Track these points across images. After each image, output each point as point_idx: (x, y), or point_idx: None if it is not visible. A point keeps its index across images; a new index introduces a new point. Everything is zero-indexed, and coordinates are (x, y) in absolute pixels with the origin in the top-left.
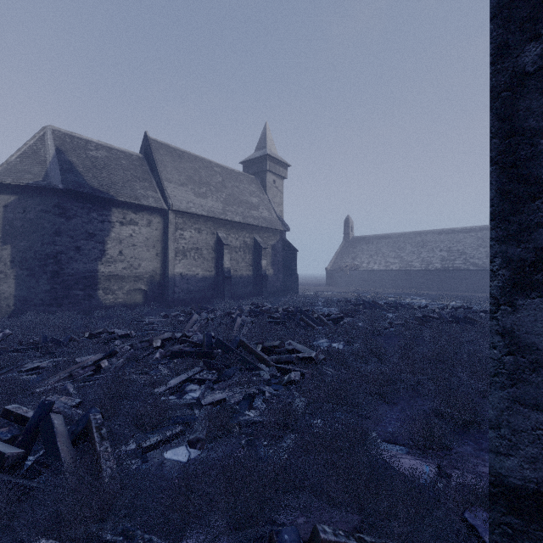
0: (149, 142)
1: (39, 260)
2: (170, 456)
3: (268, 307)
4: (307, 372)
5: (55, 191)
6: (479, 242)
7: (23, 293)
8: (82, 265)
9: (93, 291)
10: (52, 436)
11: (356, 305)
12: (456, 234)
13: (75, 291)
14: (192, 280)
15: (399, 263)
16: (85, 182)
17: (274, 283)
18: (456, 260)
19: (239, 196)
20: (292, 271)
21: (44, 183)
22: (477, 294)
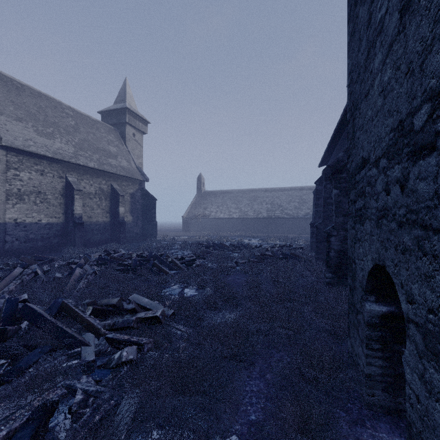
0: None
1: None
2: None
3: (121, 253)
4: (148, 342)
5: None
6: (290, 198)
7: None
8: None
9: None
10: None
11: (207, 247)
12: (276, 192)
13: None
14: (31, 227)
15: (238, 212)
16: None
17: (133, 230)
18: (276, 210)
19: (95, 143)
20: (151, 218)
21: None
22: (289, 235)
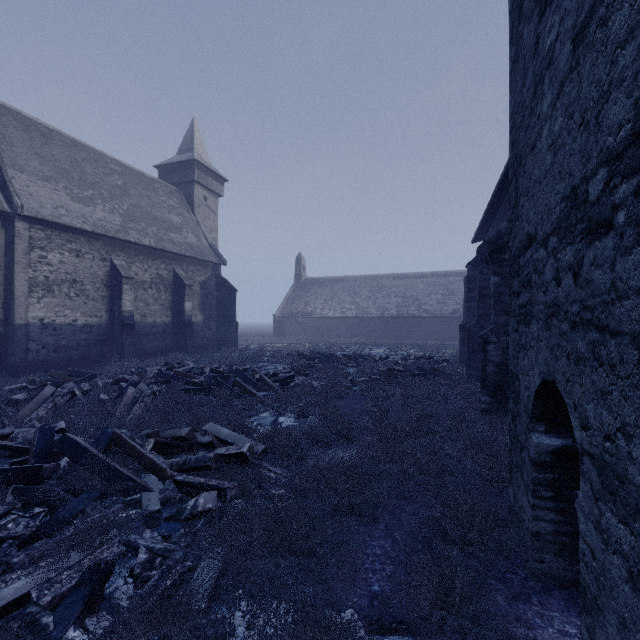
0: None
1: None
2: None
3: (189, 367)
4: (232, 487)
5: None
6: (431, 288)
7: None
8: None
9: None
10: None
11: (310, 359)
12: (409, 279)
13: None
14: (64, 330)
15: (355, 309)
16: None
17: (204, 334)
18: (410, 306)
19: (151, 210)
20: (229, 317)
21: None
22: (430, 342)
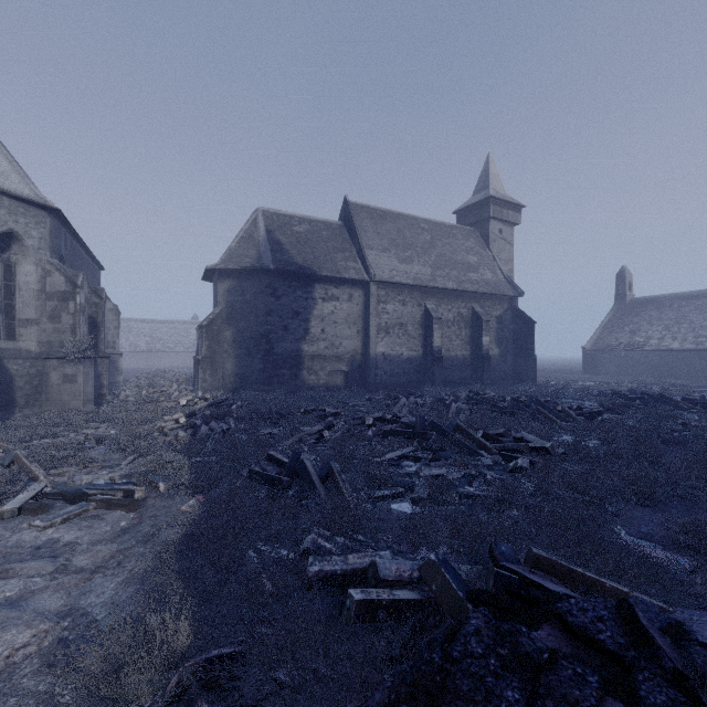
0: (349, 206)
1: (254, 339)
2: (396, 508)
3: (491, 395)
4: (538, 462)
5: (267, 272)
6: None
7: (242, 371)
8: (289, 345)
9: (298, 371)
10: (307, 473)
11: (629, 400)
12: None
13: (283, 370)
14: (395, 361)
15: None
16: (291, 260)
17: (500, 367)
18: None
19: (452, 256)
20: (526, 350)
21: (259, 265)
22: None
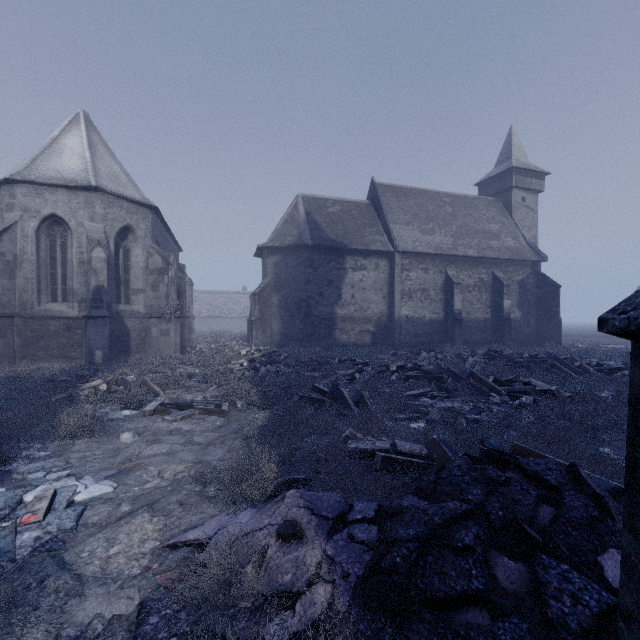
0: (376, 187)
1: (296, 304)
2: (413, 426)
3: (509, 352)
4: (542, 401)
5: (306, 247)
6: None
7: (286, 330)
8: (324, 308)
9: (332, 330)
10: (344, 398)
11: None
12: None
13: (319, 330)
14: (418, 323)
15: None
16: (326, 237)
17: (522, 330)
18: None
19: (473, 226)
20: (550, 313)
21: (299, 242)
22: None
